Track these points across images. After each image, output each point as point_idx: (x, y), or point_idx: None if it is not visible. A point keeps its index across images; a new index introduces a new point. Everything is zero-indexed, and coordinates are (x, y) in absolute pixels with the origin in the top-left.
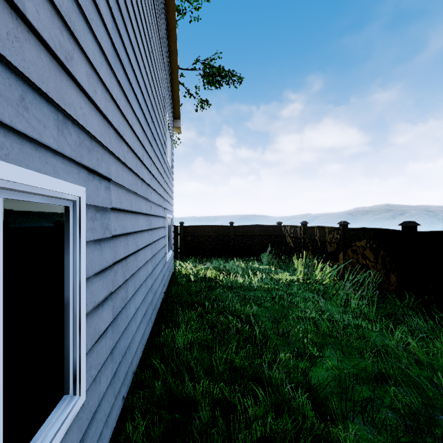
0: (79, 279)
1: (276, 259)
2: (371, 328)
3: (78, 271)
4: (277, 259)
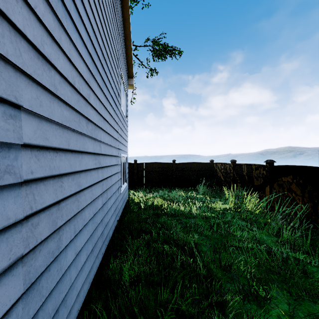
0: None
1: (209, 189)
2: (309, 262)
3: None
4: (210, 189)
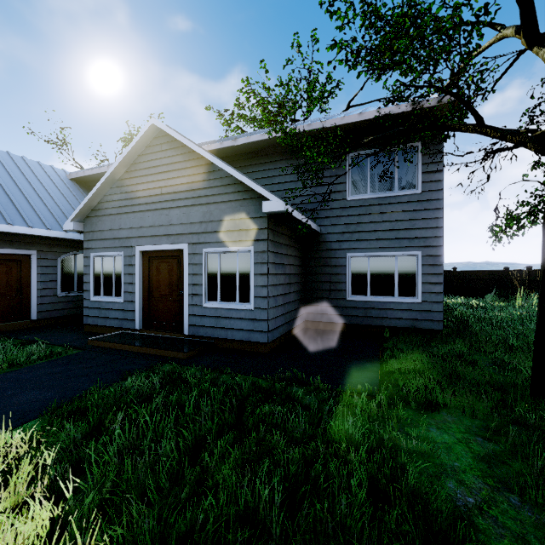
0: None
1: (501, 299)
2: None
3: None
4: (502, 299)
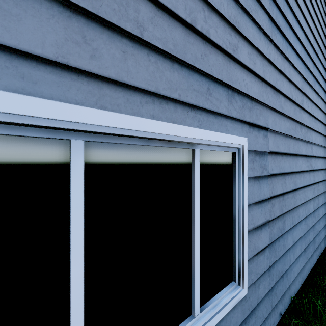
0: (242, 204)
1: None
2: None
3: (241, 198)
4: None
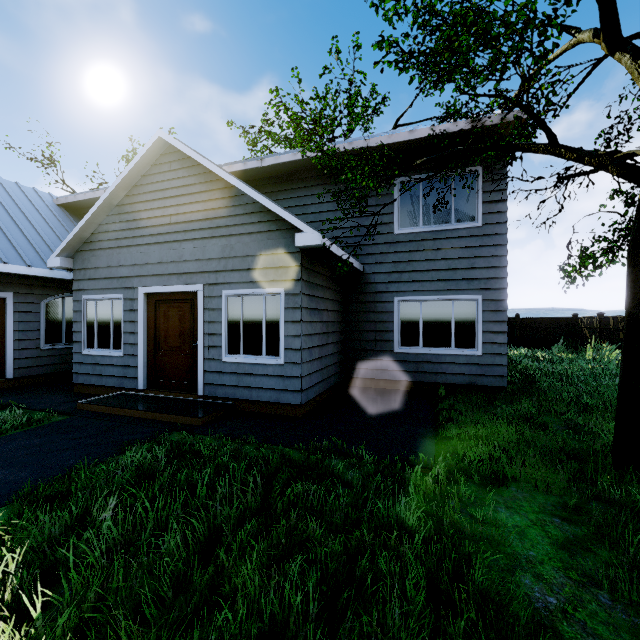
0: None
1: (569, 350)
2: None
3: None
4: (570, 350)
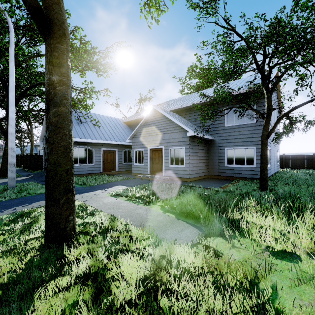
0: (270, 155)
1: None
2: None
3: (270, 155)
4: None
